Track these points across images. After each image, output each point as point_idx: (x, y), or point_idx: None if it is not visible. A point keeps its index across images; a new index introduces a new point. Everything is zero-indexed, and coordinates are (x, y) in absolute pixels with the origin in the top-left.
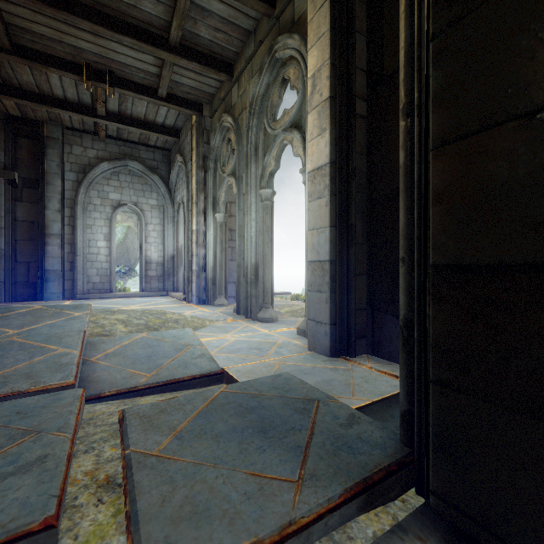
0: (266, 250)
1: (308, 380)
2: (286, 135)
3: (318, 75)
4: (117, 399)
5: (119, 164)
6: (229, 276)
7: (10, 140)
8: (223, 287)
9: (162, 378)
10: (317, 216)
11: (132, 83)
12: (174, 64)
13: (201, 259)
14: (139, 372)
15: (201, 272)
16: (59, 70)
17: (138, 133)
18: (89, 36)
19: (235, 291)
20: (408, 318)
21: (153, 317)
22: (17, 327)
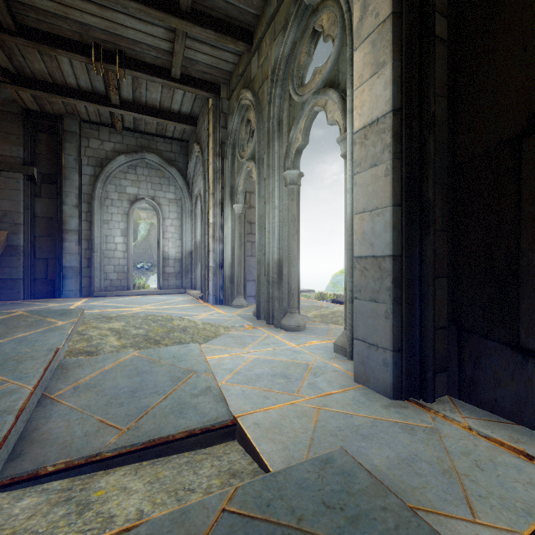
0: (291, 243)
1: (373, 455)
2: (318, 99)
3: None
4: (66, 477)
5: (136, 157)
6: (248, 274)
7: (29, 135)
8: (241, 286)
9: (142, 436)
10: (370, 192)
11: (143, 64)
12: (187, 36)
13: (218, 255)
14: (111, 423)
15: (218, 269)
16: (67, 51)
17: (155, 123)
18: (94, 7)
19: (254, 289)
20: None
21: (156, 325)
22: None
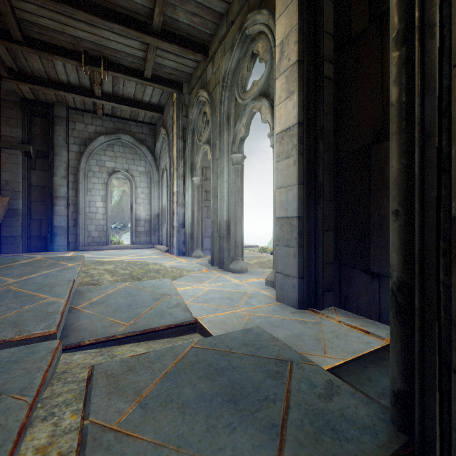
0: (237, 208)
1: (278, 333)
2: (255, 104)
3: (286, 41)
4: (96, 348)
5: (113, 137)
6: (204, 231)
7: (26, 119)
8: (199, 241)
9: (139, 328)
10: (285, 175)
11: (122, 67)
12: (157, 48)
13: (181, 217)
14: (119, 321)
15: (180, 228)
16: (62, 57)
17: (129, 110)
18: (86, 26)
19: (210, 244)
20: (404, 281)
21: (137, 267)
22: (17, 276)
